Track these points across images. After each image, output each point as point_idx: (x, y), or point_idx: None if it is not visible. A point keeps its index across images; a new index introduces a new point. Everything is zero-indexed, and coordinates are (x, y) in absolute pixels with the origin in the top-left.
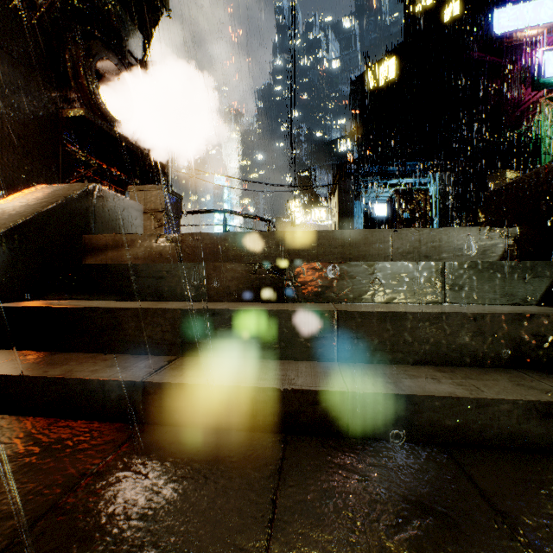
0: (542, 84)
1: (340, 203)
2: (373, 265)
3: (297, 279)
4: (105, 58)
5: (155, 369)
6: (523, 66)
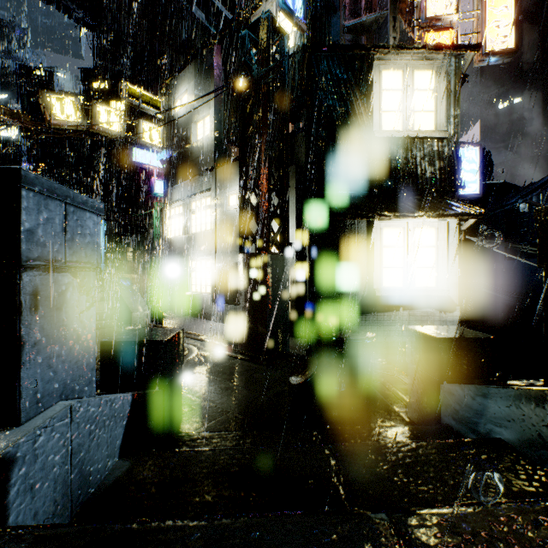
0: (154, 194)
1: None
2: None
3: None
4: None
5: None
6: (152, 172)
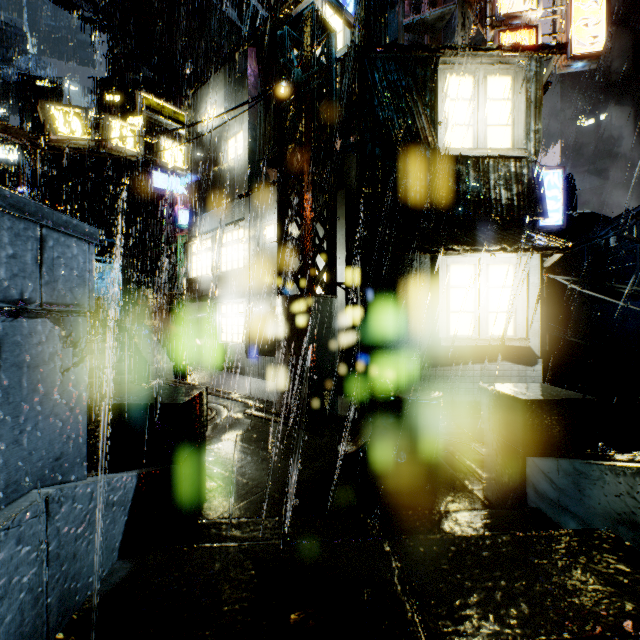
0: (178, 226)
1: None
2: None
3: None
4: None
5: None
6: (175, 200)
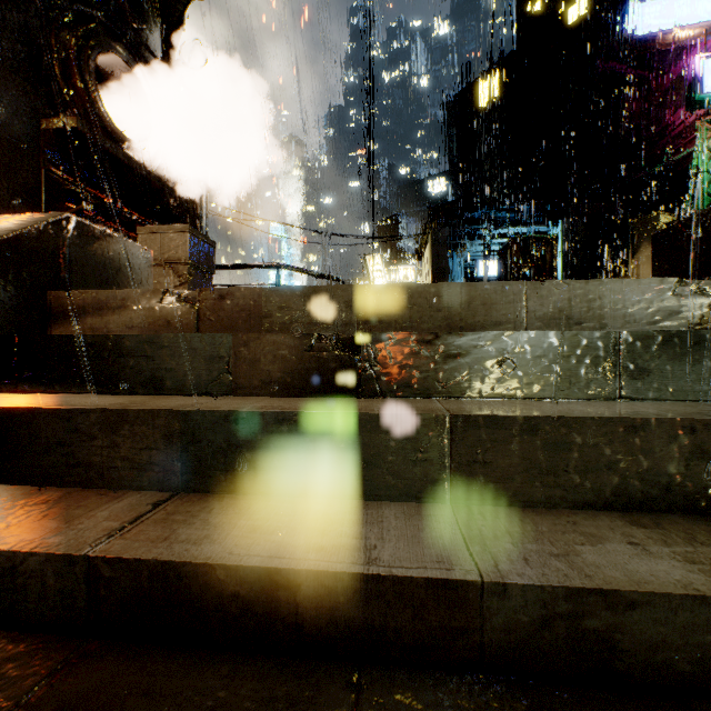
0: (699, 101)
1: (433, 259)
2: (503, 337)
3: (379, 359)
4: (110, 51)
5: (122, 523)
6: (672, 80)
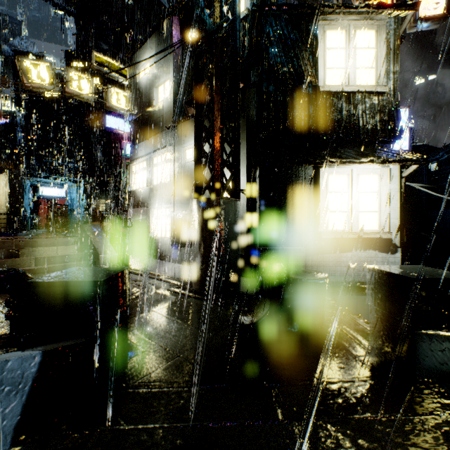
0: (125, 155)
1: (10, 185)
2: (42, 248)
3: (23, 252)
4: None
5: None
6: (123, 137)
